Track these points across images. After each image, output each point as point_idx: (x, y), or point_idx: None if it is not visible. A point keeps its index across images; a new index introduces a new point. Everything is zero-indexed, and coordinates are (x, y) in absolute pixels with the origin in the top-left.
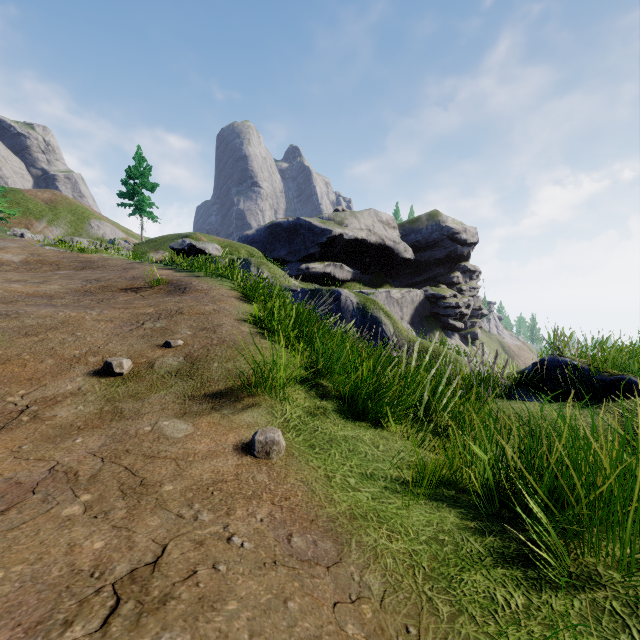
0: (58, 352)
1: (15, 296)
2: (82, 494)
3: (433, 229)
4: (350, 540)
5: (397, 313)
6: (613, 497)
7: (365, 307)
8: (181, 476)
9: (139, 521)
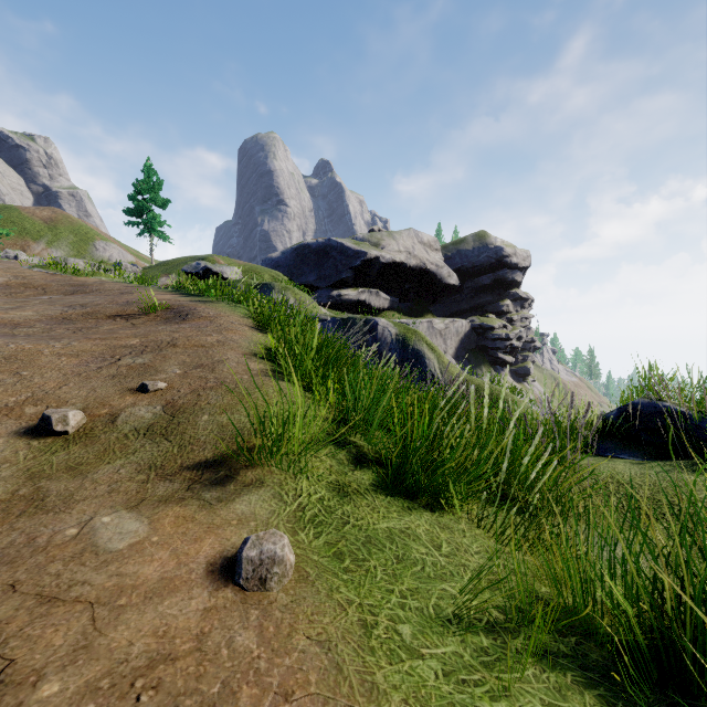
0: None
1: None
2: None
3: (480, 252)
4: None
5: (440, 346)
6: None
7: (405, 339)
8: (88, 651)
9: None
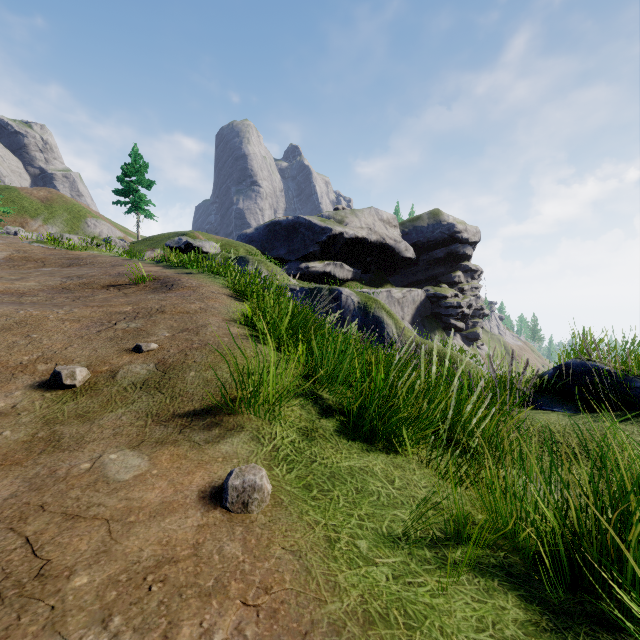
0: (2, 358)
1: None
2: None
3: (434, 228)
4: None
5: (398, 313)
6: None
7: (366, 306)
8: (108, 554)
9: None
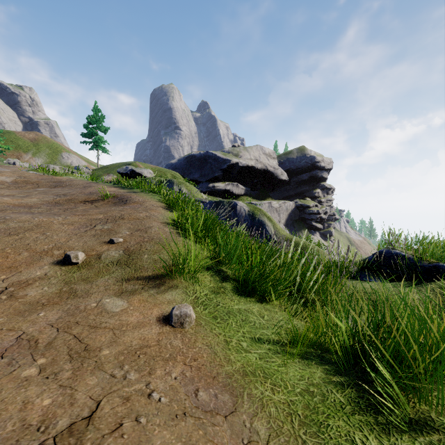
0: (32, 247)
1: (5, 206)
2: (39, 358)
3: (301, 159)
4: (243, 393)
5: (276, 218)
6: (442, 360)
7: (254, 214)
8: (116, 342)
9: (81, 381)
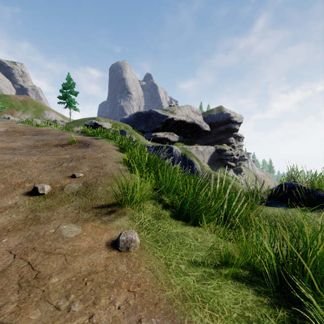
0: (8, 180)
1: None
2: None
3: (219, 115)
4: (183, 320)
5: (201, 158)
6: None
7: (185, 155)
8: (66, 269)
9: (23, 315)
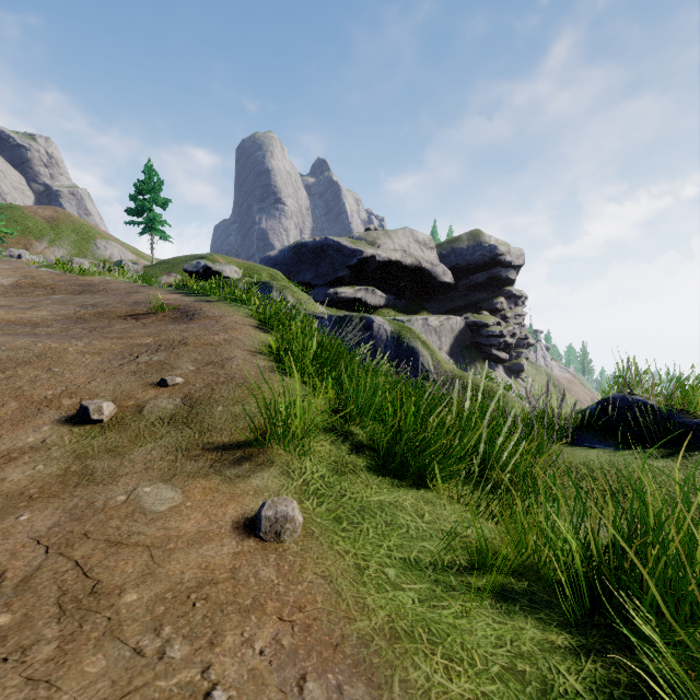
0: (26, 393)
1: None
2: None
3: (474, 250)
4: (391, 678)
5: (435, 343)
6: None
7: (400, 336)
8: (153, 576)
9: (72, 665)
